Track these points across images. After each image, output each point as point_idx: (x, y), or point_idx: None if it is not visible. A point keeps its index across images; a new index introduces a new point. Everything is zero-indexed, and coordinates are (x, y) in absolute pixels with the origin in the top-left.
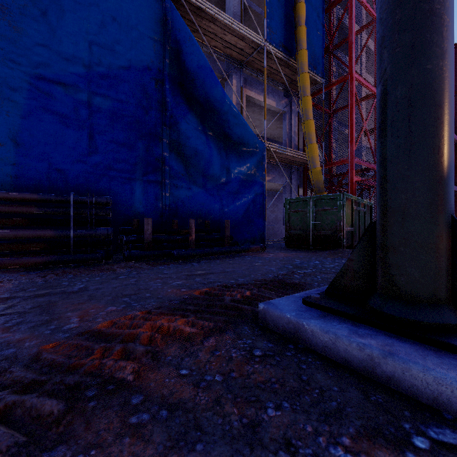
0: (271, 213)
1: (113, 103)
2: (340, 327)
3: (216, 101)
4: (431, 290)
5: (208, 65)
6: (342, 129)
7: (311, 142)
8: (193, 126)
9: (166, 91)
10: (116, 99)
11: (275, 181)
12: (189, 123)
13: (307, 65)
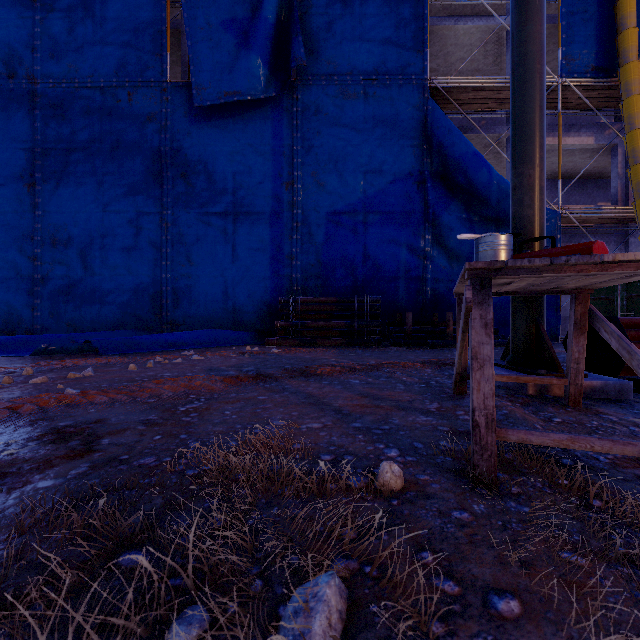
0: None
1: (381, 215)
2: None
3: (481, 184)
4: (523, 350)
5: (471, 150)
6: None
7: None
8: (455, 216)
9: (427, 190)
10: (383, 212)
11: None
12: (450, 214)
13: (638, 82)
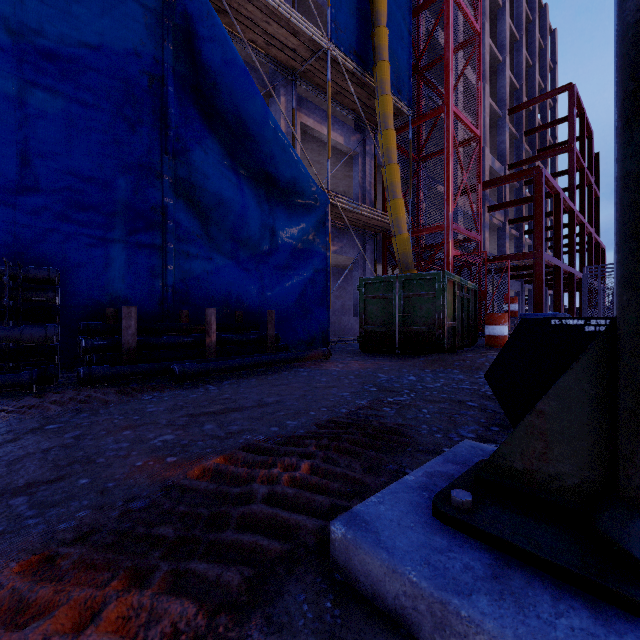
0: (337, 300)
1: (69, 104)
2: (570, 634)
3: (252, 120)
4: None
5: (239, 62)
6: (433, 184)
7: (396, 196)
8: (216, 159)
9: (169, 97)
10: (75, 99)
11: (344, 253)
12: (209, 152)
13: (389, 84)
